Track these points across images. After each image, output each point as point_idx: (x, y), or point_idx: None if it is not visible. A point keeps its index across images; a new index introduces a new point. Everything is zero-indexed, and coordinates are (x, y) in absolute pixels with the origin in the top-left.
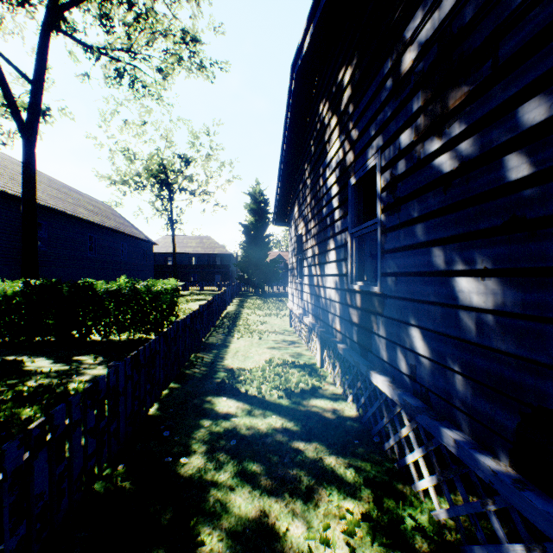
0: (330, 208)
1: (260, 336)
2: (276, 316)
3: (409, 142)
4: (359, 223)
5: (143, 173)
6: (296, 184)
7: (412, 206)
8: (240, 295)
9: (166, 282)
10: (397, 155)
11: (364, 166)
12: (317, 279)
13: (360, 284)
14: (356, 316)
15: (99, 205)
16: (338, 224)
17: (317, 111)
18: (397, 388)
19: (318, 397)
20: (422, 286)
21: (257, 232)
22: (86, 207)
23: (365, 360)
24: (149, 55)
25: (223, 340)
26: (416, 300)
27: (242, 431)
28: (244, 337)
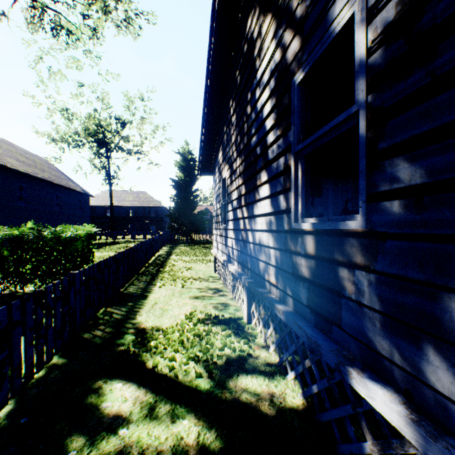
0: (261, 133)
1: (183, 284)
2: (202, 262)
3: None
4: (305, 139)
5: (82, 132)
6: (221, 129)
7: None
8: (171, 242)
9: (78, 228)
10: None
11: (323, 37)
12: (244, 222)
13: (313, 221)
14: (306, 268)
15: (35, 158)
16: (273, 148)
17: (244, 31)
18: (440, 434)
19: (248, 373)
20: None
21: (186, 186)
22: (18, 159)
23: (327, 338)
24: None
25: (143, 289)
26: None
27: None
28: (166, 285)
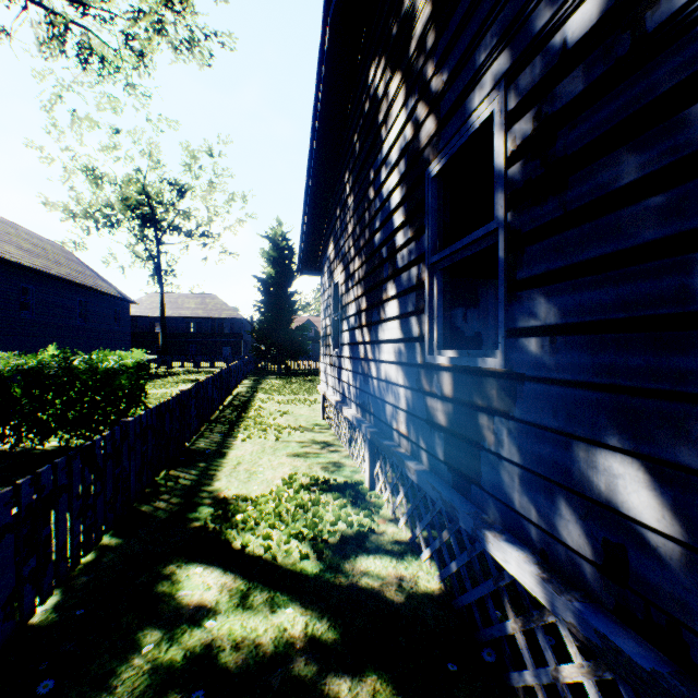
0: (388, 230)
1: (277, 436)
2: (303, 403)
3: (602, 15)
4: (443, 247)
5: (117, 203)
6: (332, 210)
7: (612, 163)
8: (255, 373)
9: (123, 355)
10: (558, 65)
11: (462, 129)
12: (365, 349)
13: (451, 355)
14: (442, 413)
15: (45, 244)
16: (403, 253)
17: (365, 83)
18: (567, 589)
19: (370, 552)
20: (655, 354)
21: (278, 288)
22: (20, 245)
23: (466, 500)
24: (109, 11)
25: (219, 443)
26: (626, 388)
27: (222, 657)
28: (252, 438)
